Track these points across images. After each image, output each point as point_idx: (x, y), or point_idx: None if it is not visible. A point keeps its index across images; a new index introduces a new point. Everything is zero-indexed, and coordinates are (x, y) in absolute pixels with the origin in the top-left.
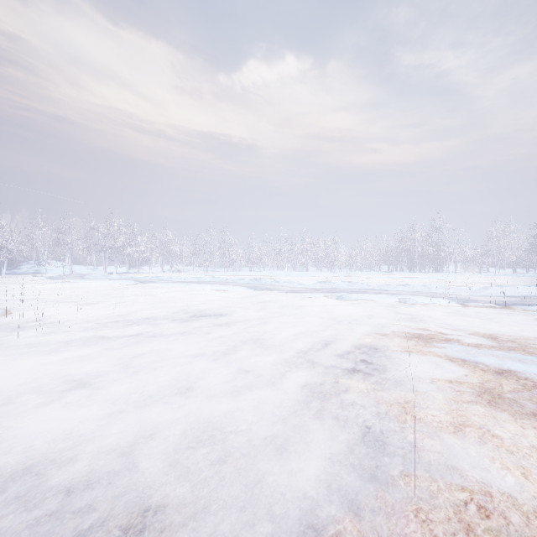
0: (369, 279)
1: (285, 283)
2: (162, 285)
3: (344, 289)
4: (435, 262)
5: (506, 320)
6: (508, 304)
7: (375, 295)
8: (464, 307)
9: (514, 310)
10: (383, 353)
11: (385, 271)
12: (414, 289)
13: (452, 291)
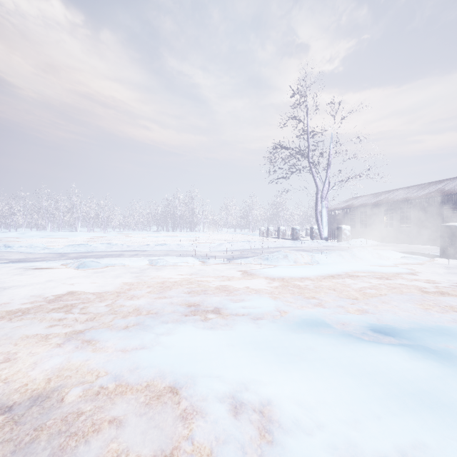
0: (137, 239)
1: (22, 247)
2: None
3: (98, 253)
4: (190, 223)
5: (235, 275)
6: (234, 258)
7: (128, 259)
8: (206, 265)
9: (239, 263)
10: (61, 407)
11: (155, 231)
12: (171, 248)
13: (199, 248)
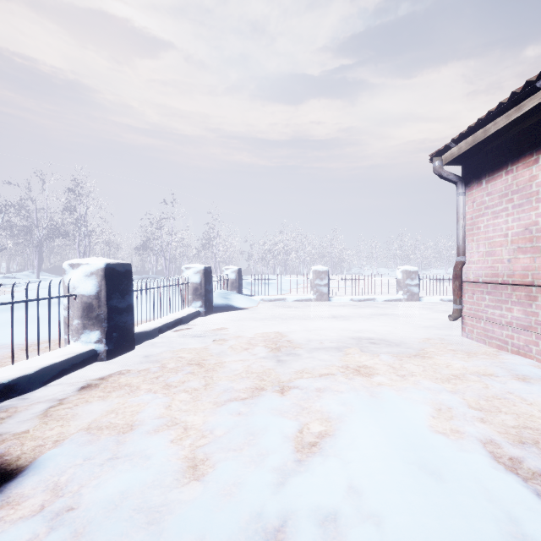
0: None
1: None
2: None
3: None
4: None
5: None
6: None
7: None
8: None
9: None
10: None
11: None
12: None
13: None
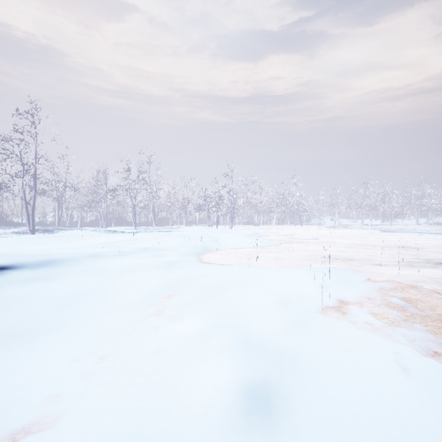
0: None
1: None
2: (400, 234)
3: None
4: None
5: None
6: None
7: None
8: None
9: None
10: None
11: None
12: None
13: None
